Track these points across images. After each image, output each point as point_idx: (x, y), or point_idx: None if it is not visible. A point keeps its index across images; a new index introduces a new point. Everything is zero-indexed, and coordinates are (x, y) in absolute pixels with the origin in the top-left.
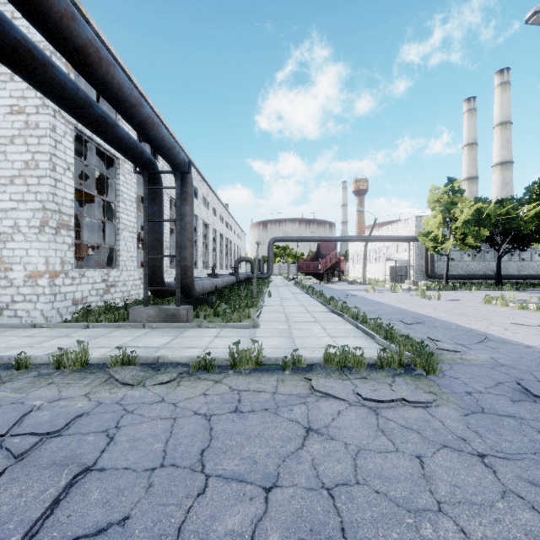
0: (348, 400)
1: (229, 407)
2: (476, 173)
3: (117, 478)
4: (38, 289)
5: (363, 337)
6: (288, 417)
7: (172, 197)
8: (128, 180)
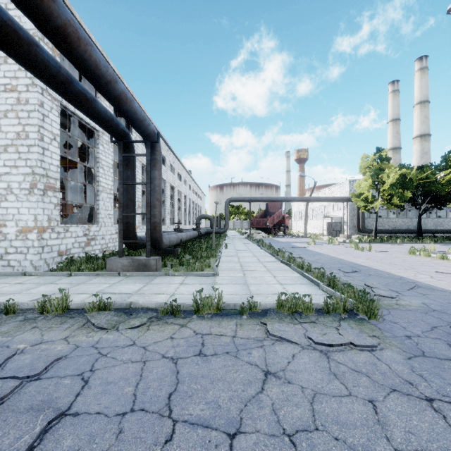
0: (301, 343)
1: (194, 350)
2: (399, 144)
3: (89, 424)
4: (28, 243)
5: (308, 284)
6: (247, 360)
7: (144, 164)
8: (106, 150)
